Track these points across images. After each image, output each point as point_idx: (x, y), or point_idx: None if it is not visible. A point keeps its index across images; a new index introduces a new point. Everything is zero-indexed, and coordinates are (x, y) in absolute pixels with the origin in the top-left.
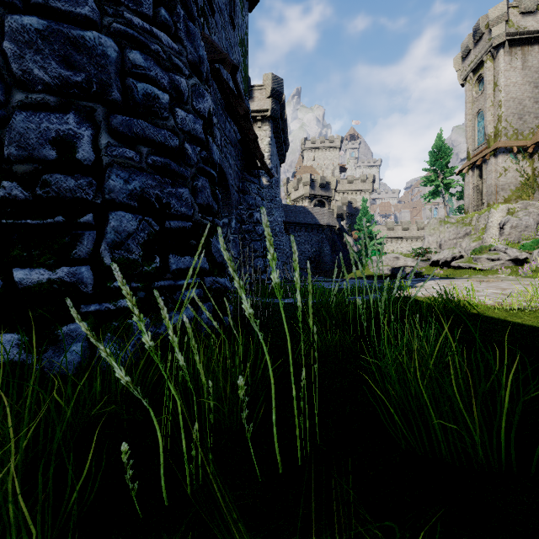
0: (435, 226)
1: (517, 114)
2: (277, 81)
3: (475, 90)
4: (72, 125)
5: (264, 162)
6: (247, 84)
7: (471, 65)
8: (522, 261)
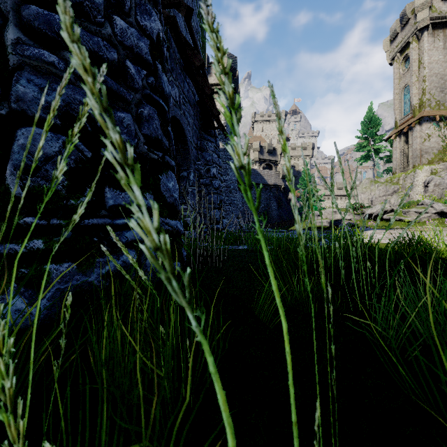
0: (367, 185)
1: (439, 88)
2: (231, 58)
3: (402, 68)
4: None
5: (219, 120)
6: (204, 54)
7: (398, 46)
8: (446, 214)
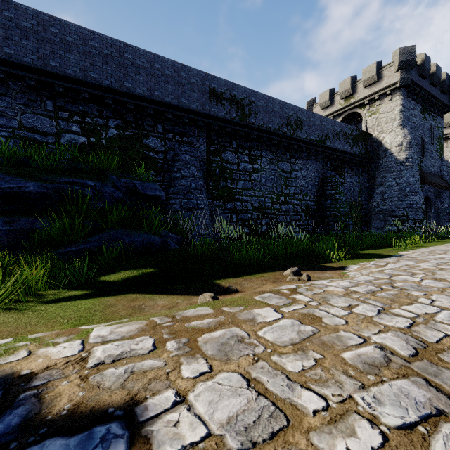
0: None
1: None
2: None
3: None
4: (404, 211)
5: (447, 188)
6: (442, 151)
7: None
8: None
